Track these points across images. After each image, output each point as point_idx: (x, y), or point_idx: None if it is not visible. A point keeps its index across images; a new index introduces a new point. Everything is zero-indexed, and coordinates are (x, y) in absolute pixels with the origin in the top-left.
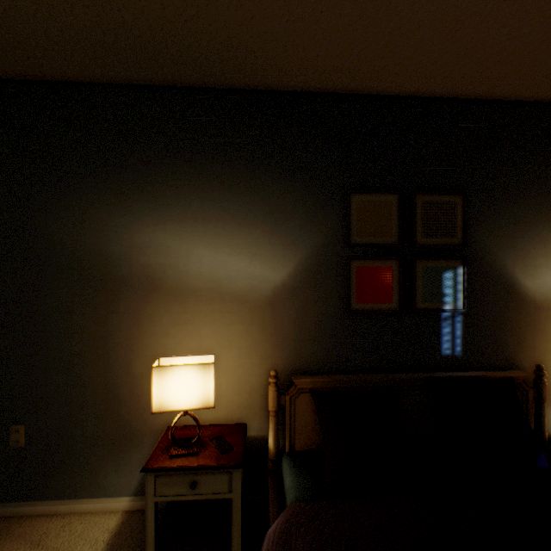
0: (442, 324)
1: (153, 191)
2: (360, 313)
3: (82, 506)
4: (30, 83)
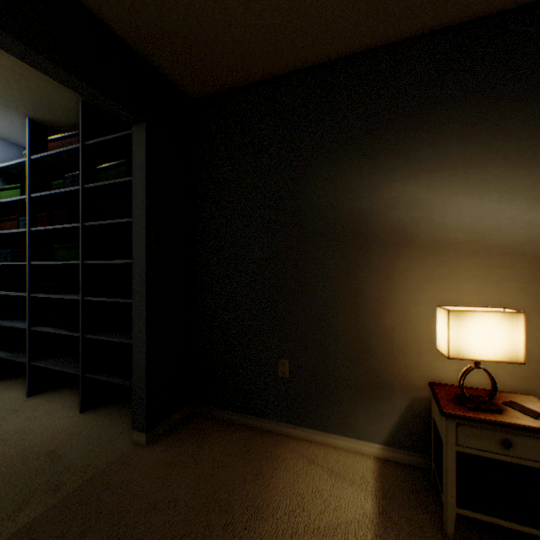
0: None
1: (403, 146)
2: None
3: (334, 441)
4: (292, 74)
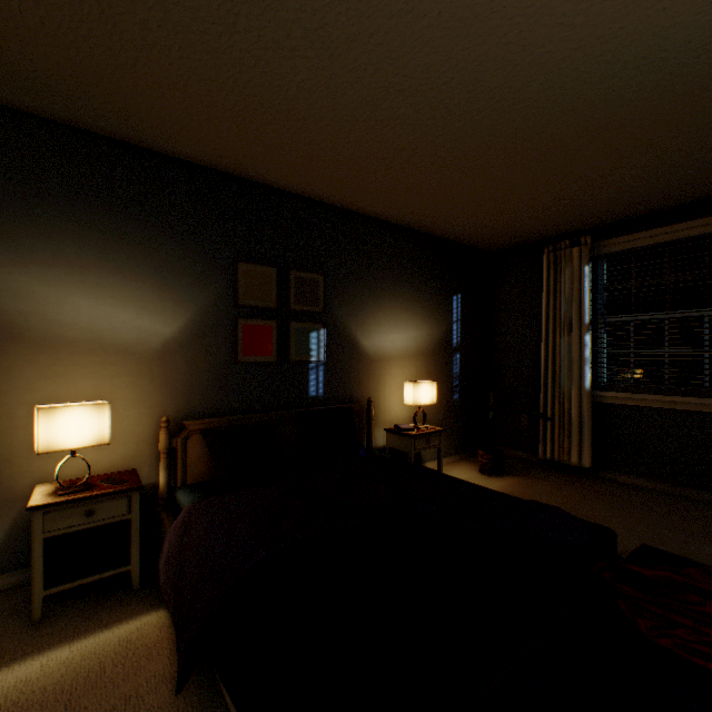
0: (310, 372)
1: (11, 227)
2: (246, 365)
3: None
4: None
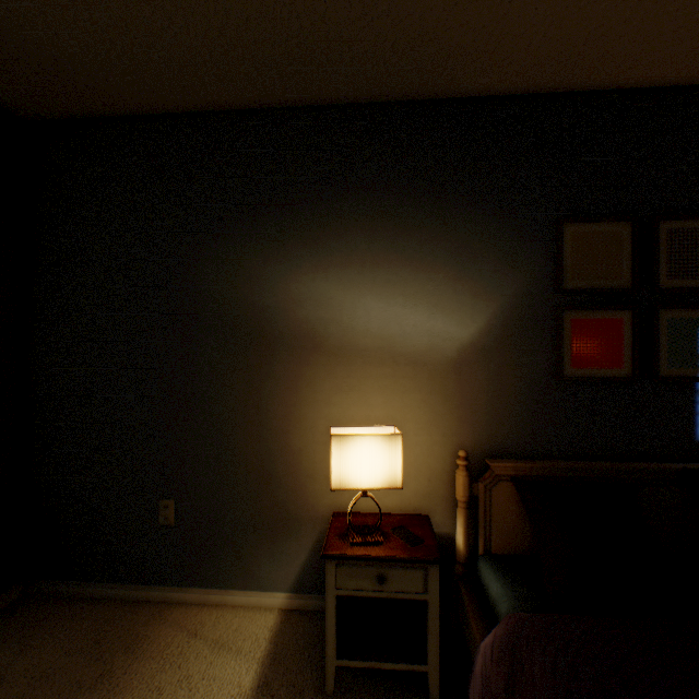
0: (698, 397)
1: (313, 232)
2: (576, 381)
3: (233, 598)
4: (179, 116)
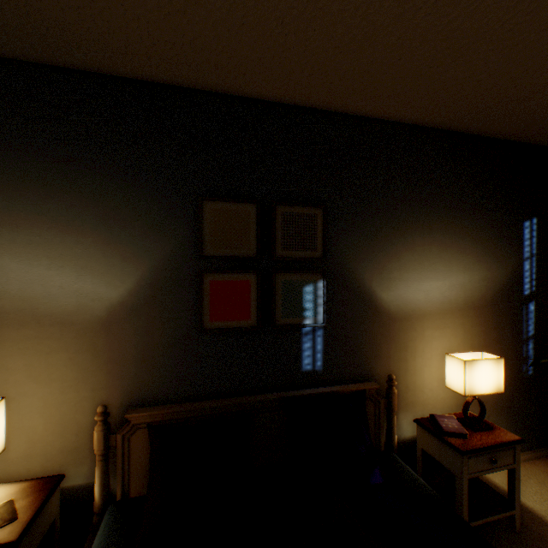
0: (304, 339)
1: None
2: (215, 332)
3: None
4: None
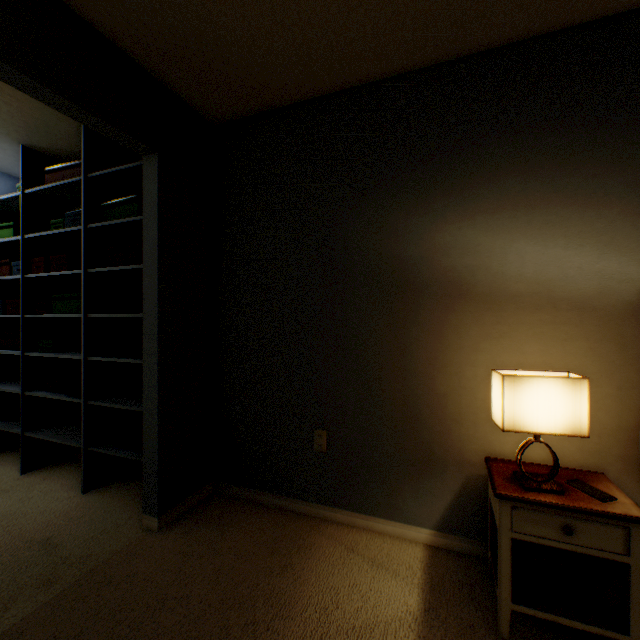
0: None
1: (458, 182)
2: None
3: (378, 525)
4: (330, 96)
